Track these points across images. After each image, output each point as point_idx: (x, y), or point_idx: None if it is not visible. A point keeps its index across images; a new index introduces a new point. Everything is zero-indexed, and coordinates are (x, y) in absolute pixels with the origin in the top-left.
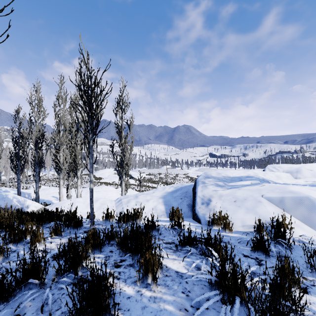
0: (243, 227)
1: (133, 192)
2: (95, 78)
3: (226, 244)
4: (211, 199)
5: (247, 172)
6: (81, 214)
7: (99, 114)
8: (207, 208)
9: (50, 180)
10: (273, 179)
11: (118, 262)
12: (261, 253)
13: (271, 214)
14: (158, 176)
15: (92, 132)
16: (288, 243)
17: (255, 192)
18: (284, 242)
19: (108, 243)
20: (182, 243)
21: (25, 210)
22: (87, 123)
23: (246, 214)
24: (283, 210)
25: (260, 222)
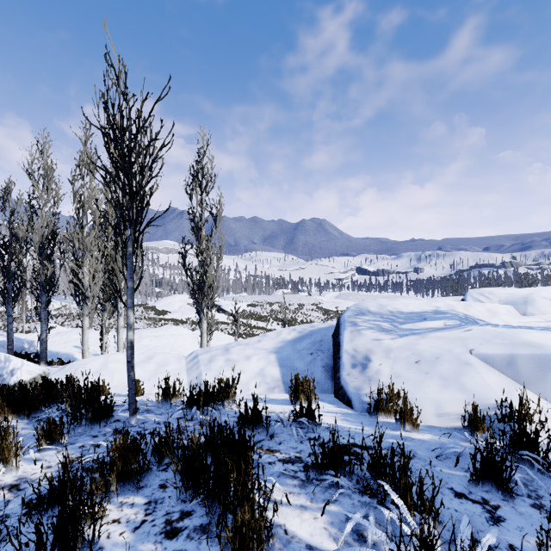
0: (438, 418)
1: (223, 337)
2: (138, 114)
3: (412, 461)
4: (370, 357)
5: (435, 303)
6: (119, 386)
7: (149, 190)
8: (364, 376)
9: (73, 316)
10: (483, 317)
11: (175, 520)
12: (493, 487)
13: (495, 390)
14: (268, 307)
15: (132, 225)
16: (544, 460)
17: (455, 343)
18: (535, 458)
19: (159, 463)
20: (320, 465)
21: (7, 380)
22: (122, 207)
23: (443, 389)
24: (515, 381)
25: (477, 410)
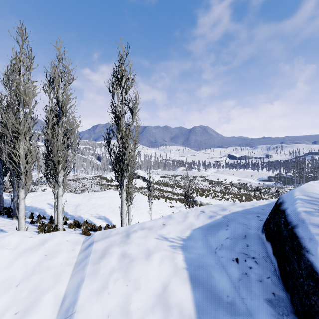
0: None
1: (144, 198)
2: None
3: None
4: None
5: None
6: None
7: None
8: None
9: None
10: None
11: None
12: None
13: None
14: (173, 178)
15: None
16: None
17: None
18: None
19: None
20: None
21: None
22: None
23: None
24: None
25: None
